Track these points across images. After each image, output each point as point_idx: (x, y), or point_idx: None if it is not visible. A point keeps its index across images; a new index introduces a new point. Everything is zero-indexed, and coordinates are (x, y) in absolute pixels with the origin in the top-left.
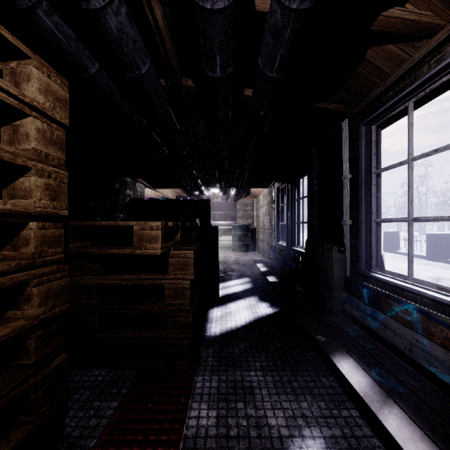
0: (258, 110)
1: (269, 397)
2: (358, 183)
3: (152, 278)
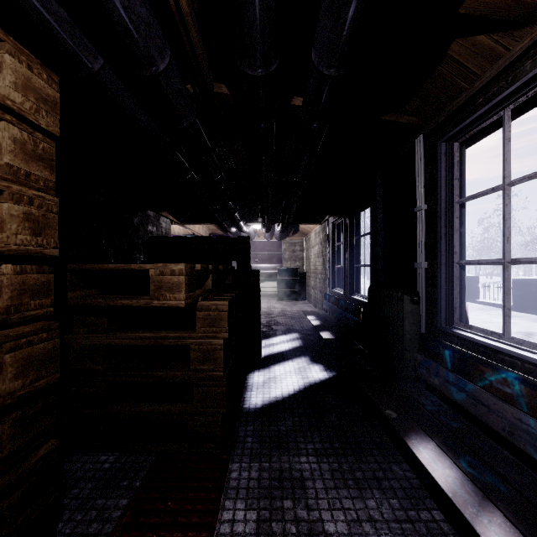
0: (310, 121)
1: (325, 493)
2: (437, 216)
3: (175, 336)
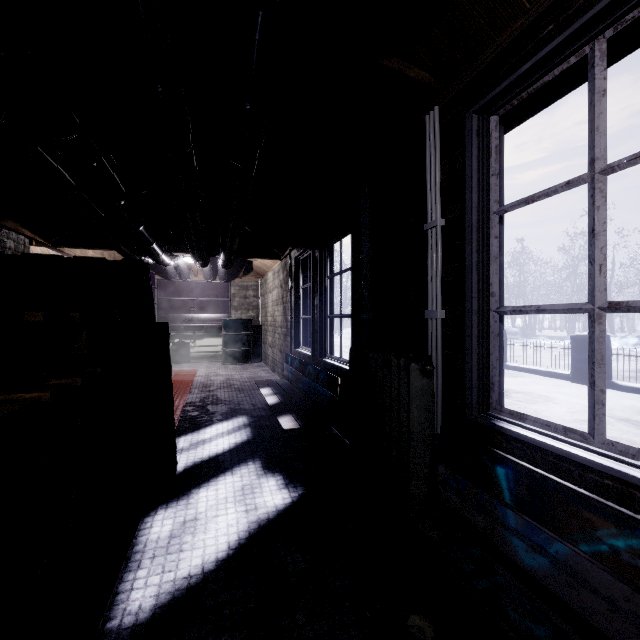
0: None
1: None
2: (462, 236)
3: None
